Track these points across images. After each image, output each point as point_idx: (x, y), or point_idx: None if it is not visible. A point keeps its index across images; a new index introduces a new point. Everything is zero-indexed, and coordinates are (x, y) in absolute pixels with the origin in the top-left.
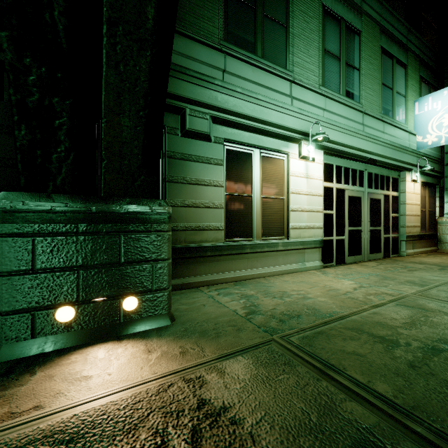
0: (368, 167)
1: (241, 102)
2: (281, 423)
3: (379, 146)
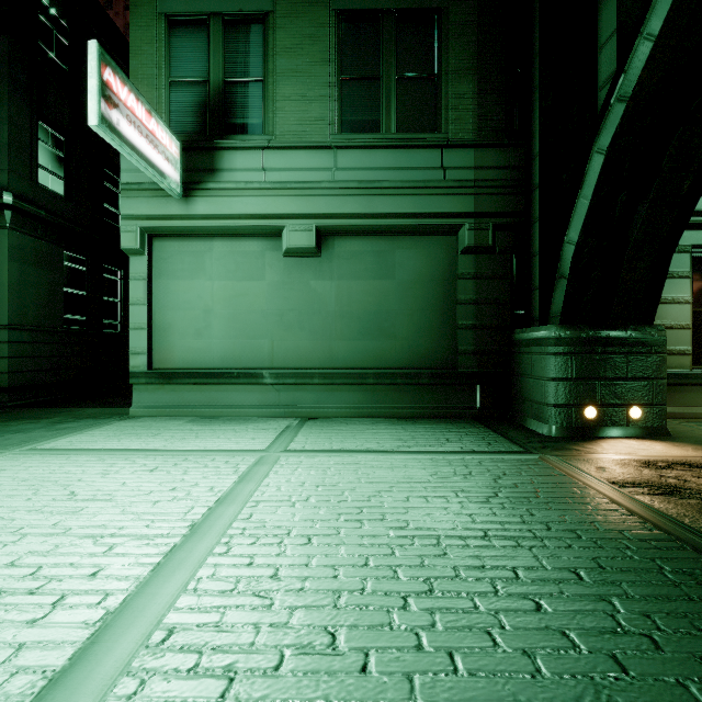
0: None
1: None
2: None
3: None
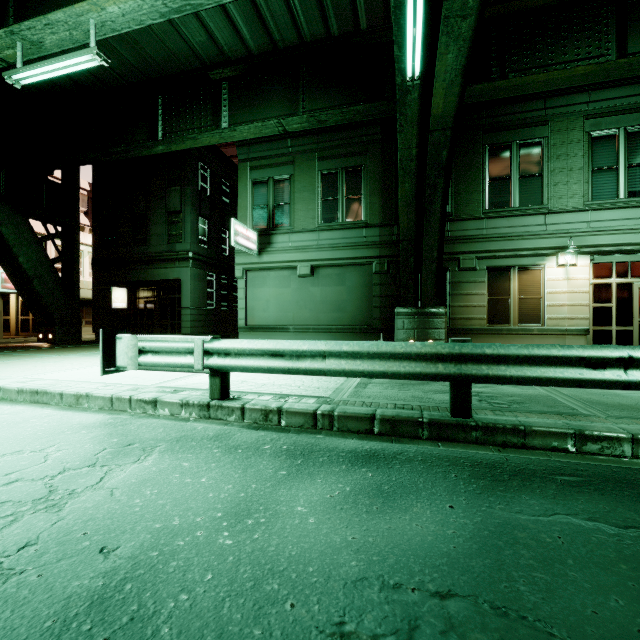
0: None
1: (498, 242)
2: None
3: None
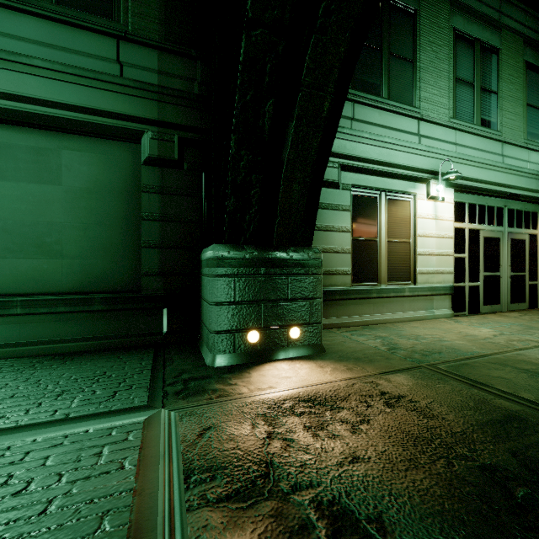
0: (508, 203)
1: (368, 147)
2: (447, 405)
3: (522, 178)
